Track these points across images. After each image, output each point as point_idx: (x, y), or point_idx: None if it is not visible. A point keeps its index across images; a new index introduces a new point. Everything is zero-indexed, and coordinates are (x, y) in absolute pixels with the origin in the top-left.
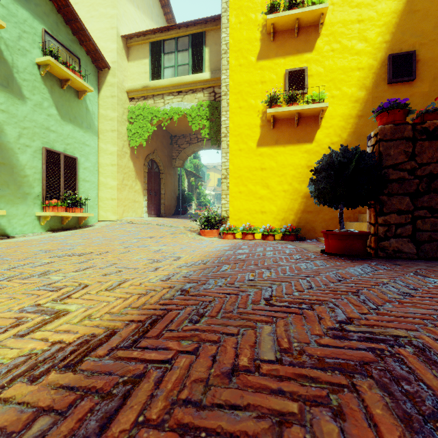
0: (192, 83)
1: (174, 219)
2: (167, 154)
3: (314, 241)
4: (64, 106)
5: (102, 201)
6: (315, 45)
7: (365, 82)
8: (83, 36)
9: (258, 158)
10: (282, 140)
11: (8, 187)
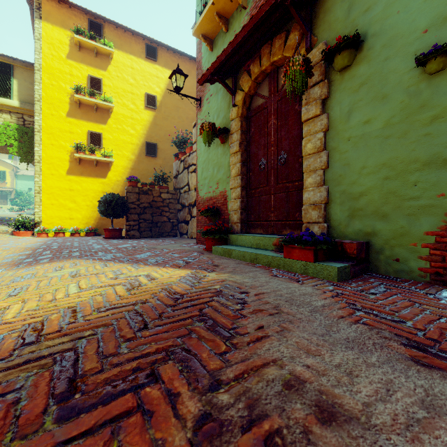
0: None
1: None
2: None
3: None
4: None
5: None
6: (108, 122)
7: (135, 151)
8: None
9: (67, 182)
10: (86, 173)
11: None
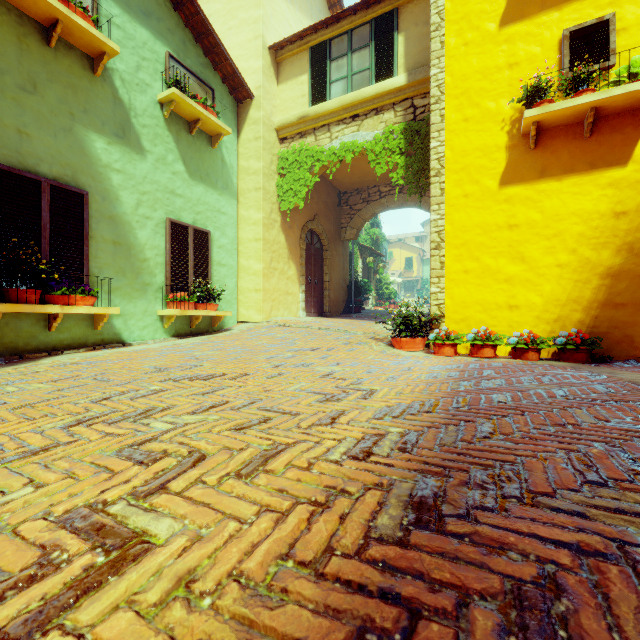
0: (376, 97)
1: (345, 320)
2: (333, 221)
3: (635, 364)
4: (193, 159)
5: (242, 294)
6: None
7: None
8: (217, 56)
9: (502, 207)
10: (554, 168)
11: (124, 276)
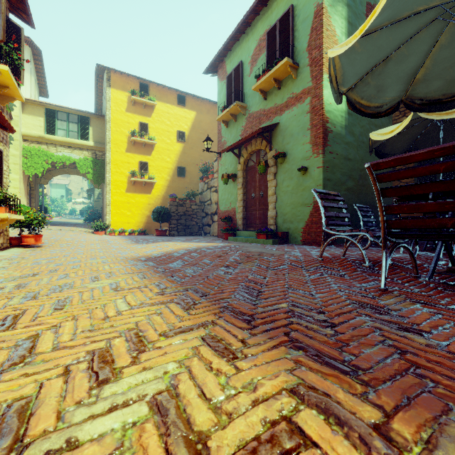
0: (80, 144)
1: (55, 226)
2: (35, 174)
3: (151, 235)
4: None
5: None
6: (152, 153)
7: (170, 174)
8: None
9: (126, 197)
10: (138, 191)
11: None
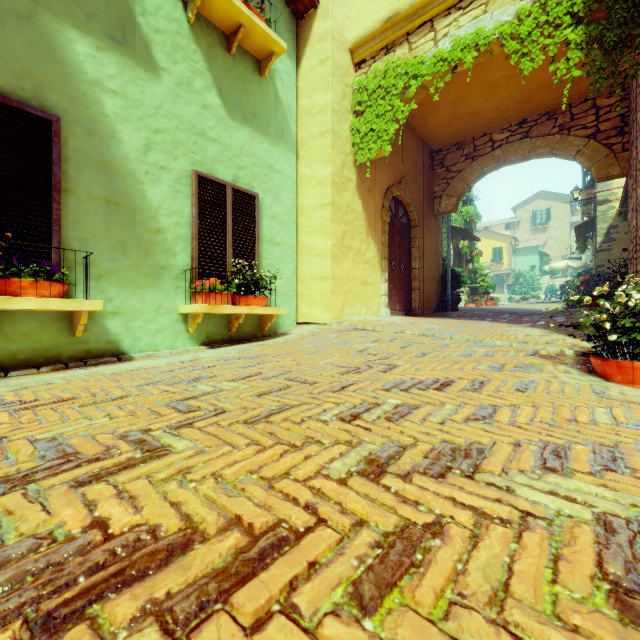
0: None
1: (449, 320)
2: (423, 188)
3: None
4: (234, 90)
5: (303, 284)
6: None
7: None
8: None
9: None
10: None
11: (125, 254)
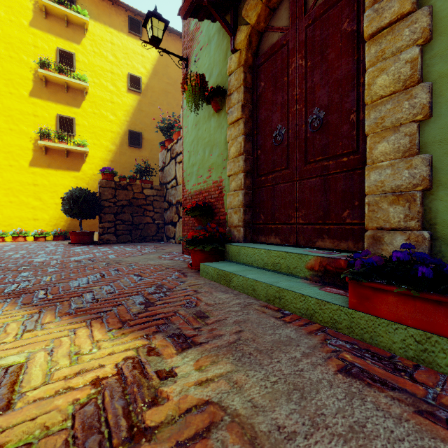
0: None
1: None
2: None
3: None
4: None
5: None
6: (82, 105)
7: (115, 141)
8: None
9: (31, 175)
10: (54, 165)
11: None
